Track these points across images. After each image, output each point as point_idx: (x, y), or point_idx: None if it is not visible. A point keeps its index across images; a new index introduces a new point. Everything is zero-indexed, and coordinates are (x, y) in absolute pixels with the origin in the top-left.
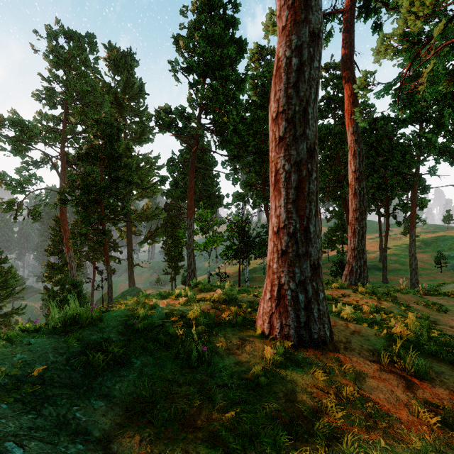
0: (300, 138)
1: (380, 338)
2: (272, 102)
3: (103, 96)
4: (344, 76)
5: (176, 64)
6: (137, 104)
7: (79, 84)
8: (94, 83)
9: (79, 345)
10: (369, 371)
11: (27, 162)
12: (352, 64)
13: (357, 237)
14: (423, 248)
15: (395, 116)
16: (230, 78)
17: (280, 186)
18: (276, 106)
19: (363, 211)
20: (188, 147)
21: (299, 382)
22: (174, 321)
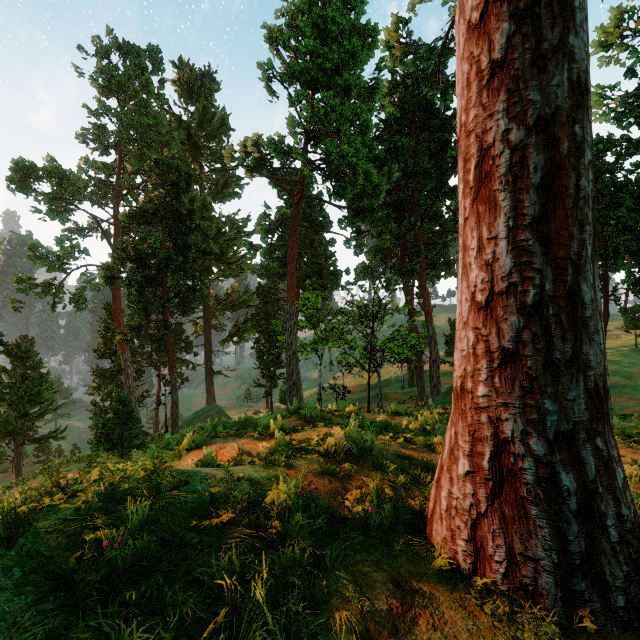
0: (552, 56)
1: None
2: None
3: (170, 134)
4: None
5: (270, 67)
6: (218, 144)
7: (138, 117)
8: (159, 116)
9: None
10: None
11: (70, 229)
12: None
13: None
14: None
15: (621, 137)
16: (352, 85)
17: (495, 186)
18: None
19: None
20: (289, 200)
21: None
22: (230, 522)
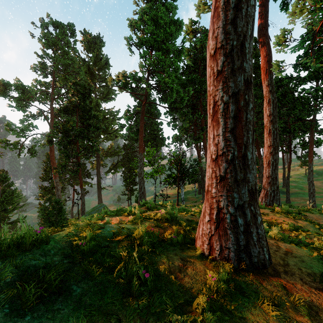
0: (238, 71)
1: (312, 258)
2: (210, 40)
3: (79, 68)
4: (260, 41)
5: (131, 39)
6: (104, 73)
7: (63, 59)
8: (74, 58)
9: (15, 273)
10: (319, 302)
11: (27, 115)
12: (267, 31)
13: (271, 167)
14: (316, 177)
15: (296, 76)
16: (170, 49)
17: (218, 116)
18: (214, 43)
19: (276, 146)
20: (140, 102)
21: (248, 319)
22: (121, 241)
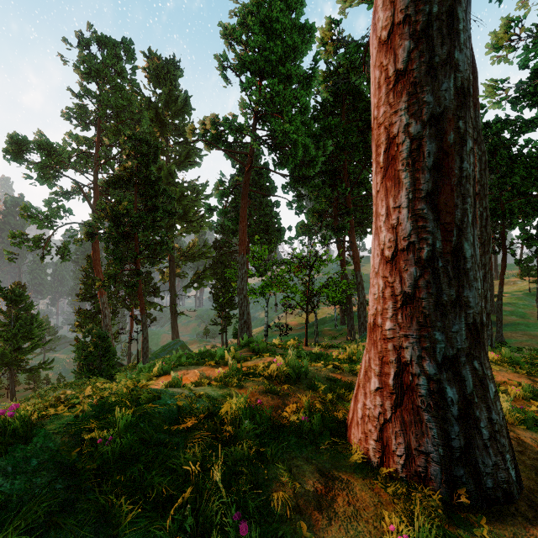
0: (442, 68)
1: None
2: (380, 11)
3: (141, 113)
4: None
5: (225, 59)
6: (181, 122)
7: (114, 99)
8: (132, 98)
9: None
10: None
11: (56, 193)
12: None
13: None
14: None
15: (516, 118)
16: (293, 74)
17: (398, 167)
18: (388, 15)
19: (486, 240)
20: (241, 169)
21: None
22: (193, 428)
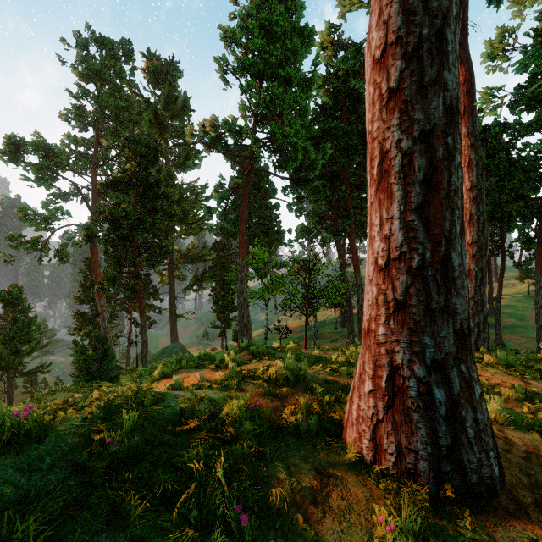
0: (431, 87)
1: None
2: (374, 30)
3: (140, 114)
4: None
5: (225, 62)
6: (180, 123)
7: (112, 100)
8: (130, 99)
9: None
10: None
11: (54, 194)
12: (465, 39)
13: (473, 282)
14: None
15: (514, 121)
16: (293, 77)
17: (391, 181)
18: (382, 35)
19: (483, 244)
20: (241, 171)
21: None
22: (196, 429)
